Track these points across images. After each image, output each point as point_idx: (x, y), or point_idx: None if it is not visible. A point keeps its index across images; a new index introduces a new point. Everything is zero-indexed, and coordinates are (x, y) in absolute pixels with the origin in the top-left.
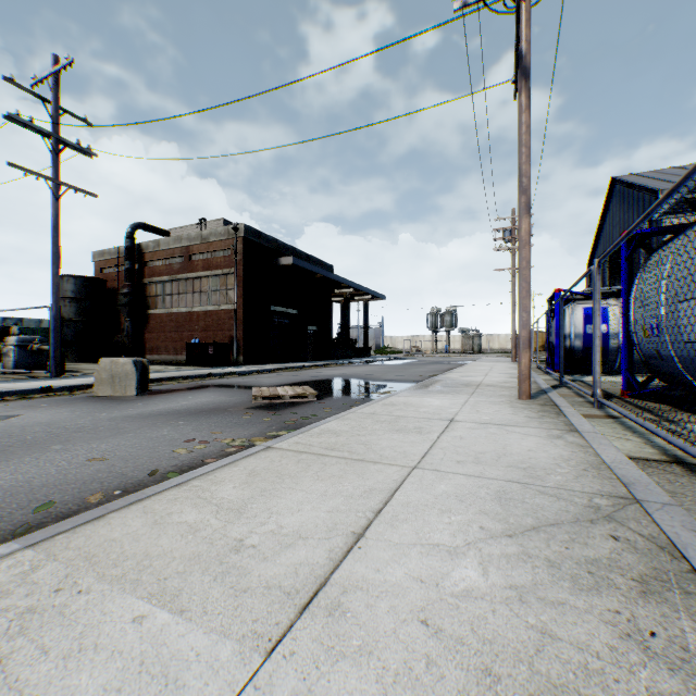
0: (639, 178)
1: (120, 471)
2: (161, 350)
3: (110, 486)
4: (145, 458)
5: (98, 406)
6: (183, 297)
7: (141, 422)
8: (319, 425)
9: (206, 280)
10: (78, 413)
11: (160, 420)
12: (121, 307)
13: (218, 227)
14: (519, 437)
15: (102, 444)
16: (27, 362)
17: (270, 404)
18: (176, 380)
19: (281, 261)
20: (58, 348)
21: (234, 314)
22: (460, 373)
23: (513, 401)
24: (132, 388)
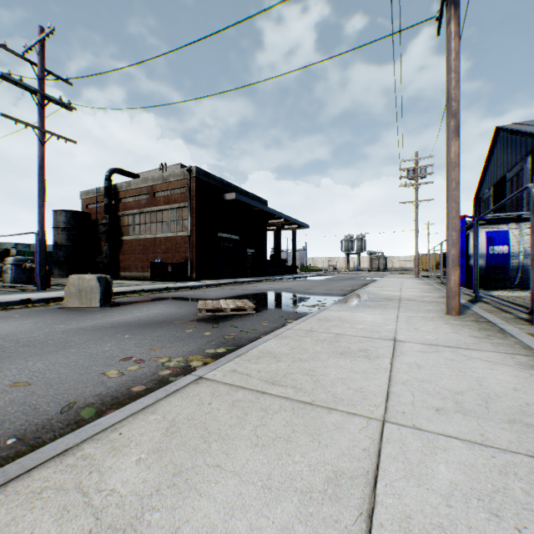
0: (521, 126)
1: (34, 402)
2: (132, 268)
3: (9, 429)
4: (71, 382)
5: (62, 317)
6: (148, 226)
7: (91, 335)
8: (257, 345)
9: (166, 212)
10: (40, 325)
11: (109, 333)
12: (101, 234)
13: (175, 170)
14: (485, 366)
15: (39, 361)
16: (22, 278)
17: (213, 316)
18: (138, 293)
19: (226, 197)
20: (43, 266)
21: (188, 239)
22: (377, 288)
23: (444, 317)
24: (96, 301)
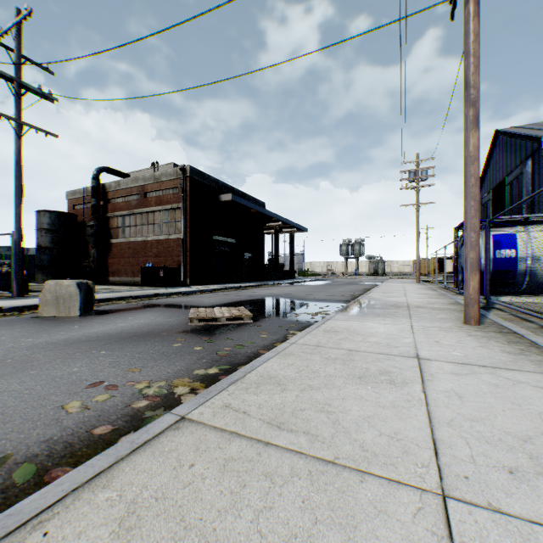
0: (521, 130)
1: None
2: (121, 273)
3: None
4: (17, 420)
5: (33, 328)
6: (139, 228)
7: (60, 351)
8: (256, 367)
9: (158, 213)
10: (4, 338)
11: (82, 348)
12: (88, 237)
13: (168, 169)
14: (540, 395)
15: None
16: None
17: (205, 326)
18: (126, 299)
19: (221, 198)
20: (20, 271)
21: (181, 242)
22: (380, 293)
23: (463, 327)
24: (75, 309)
